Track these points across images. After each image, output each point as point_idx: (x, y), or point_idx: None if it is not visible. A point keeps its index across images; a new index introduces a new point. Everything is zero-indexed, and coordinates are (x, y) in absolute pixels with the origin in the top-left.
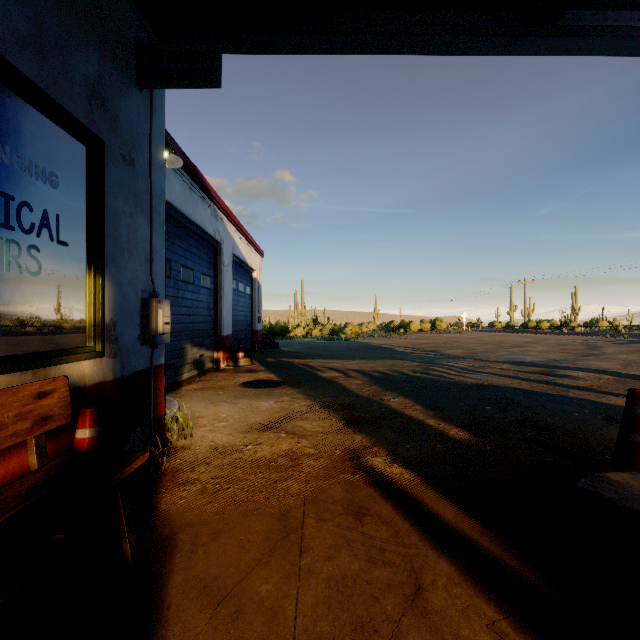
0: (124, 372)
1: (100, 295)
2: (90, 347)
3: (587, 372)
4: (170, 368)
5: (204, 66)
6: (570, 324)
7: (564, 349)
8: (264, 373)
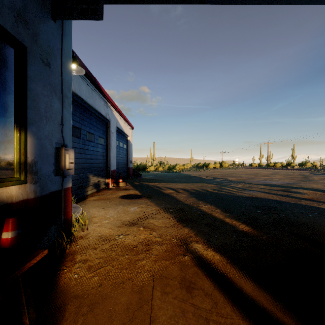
0: (42, 192)
1: (23, 144)
2: (16, 177)
3: (308, 190)
4: (80, 188)
5: (93, 6)
6: (291, 164)
7: (291, 177)
8: (132, 190)
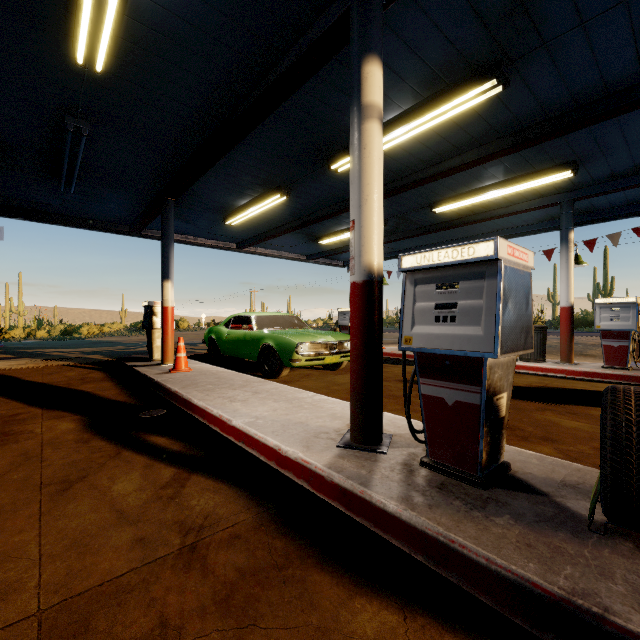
0: None
1: None
2: None
3: None
4: None
5: None
6: None
7: None
8: (1, 355)
